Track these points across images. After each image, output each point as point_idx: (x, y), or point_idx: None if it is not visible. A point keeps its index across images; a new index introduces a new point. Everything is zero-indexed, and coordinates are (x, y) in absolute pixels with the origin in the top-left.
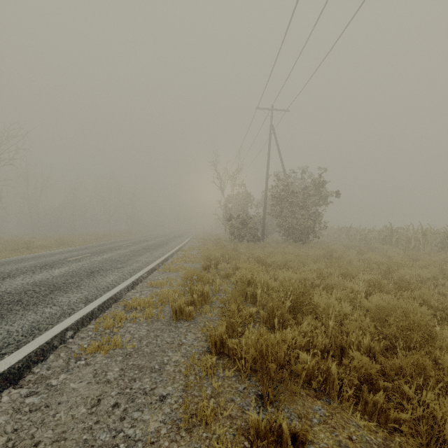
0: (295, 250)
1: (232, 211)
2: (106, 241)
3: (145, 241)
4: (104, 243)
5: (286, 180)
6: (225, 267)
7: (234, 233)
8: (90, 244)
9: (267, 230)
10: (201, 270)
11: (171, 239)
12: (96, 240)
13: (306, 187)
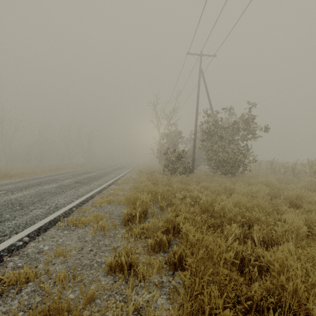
0: (232, 186)
1: (165, 146)
2: (53, 172)
3: (87, 173)
4: (47, 176)
5: (217, 115)
6: (156, 212)
7: (167, 166)
8: (34, 176)
9: (195, 163)
10: (123, 222)
11: (113, 170)
12: (49, 171)
13: (236, 122)
